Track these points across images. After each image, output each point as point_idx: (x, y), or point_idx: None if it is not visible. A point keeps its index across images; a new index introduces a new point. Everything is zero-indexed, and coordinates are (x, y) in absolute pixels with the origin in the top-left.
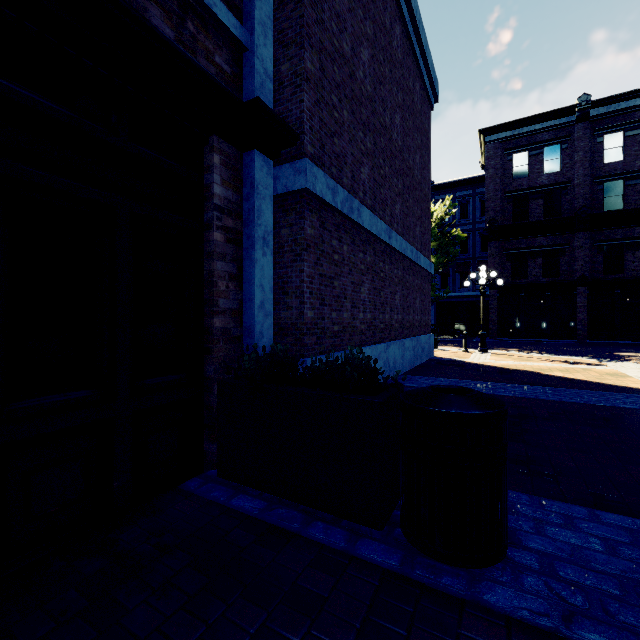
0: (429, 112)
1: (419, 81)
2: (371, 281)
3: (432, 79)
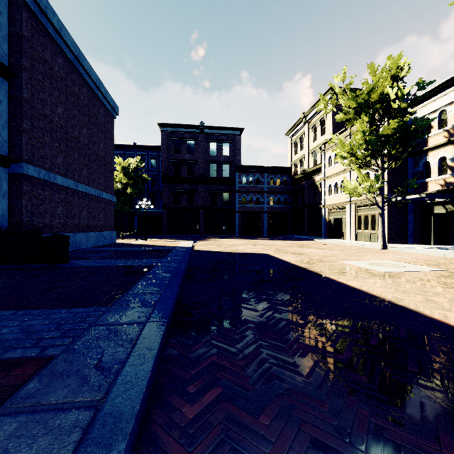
0: (113, 120)
1: (103, 107)
2: (64, 206)
3: (112, 106)
